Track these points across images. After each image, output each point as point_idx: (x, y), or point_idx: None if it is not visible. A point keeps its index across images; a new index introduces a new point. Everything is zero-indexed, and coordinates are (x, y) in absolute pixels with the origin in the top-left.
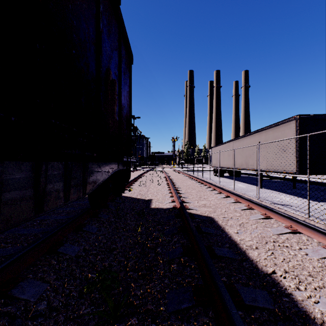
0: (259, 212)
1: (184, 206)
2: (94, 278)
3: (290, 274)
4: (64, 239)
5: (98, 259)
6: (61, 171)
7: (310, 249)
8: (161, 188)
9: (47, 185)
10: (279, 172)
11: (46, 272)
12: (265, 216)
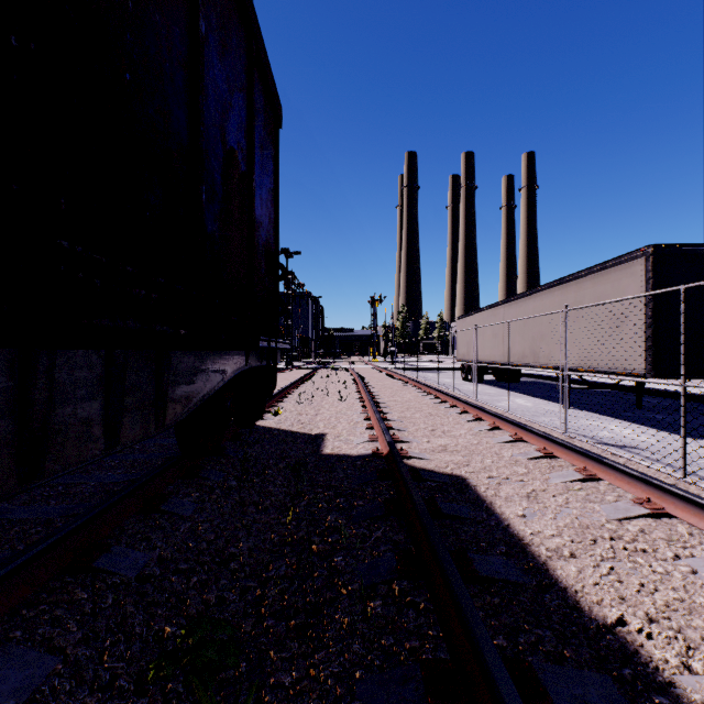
0: (569, 465)
1: (399, 450)
2: (178, 637)
3: (662, 627)
4: (115, 534)
5: (191, 584)
6: (96, 372)
7: (702, 558)
8: (346, 409)
9: (54, 407)
10: (609, 372)
11: (58, 624)
12: (584, 475)
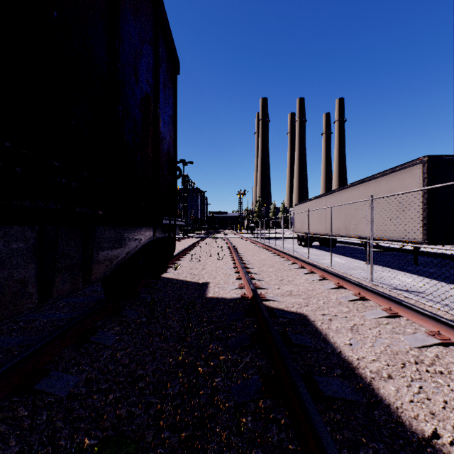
0: (377, 305)
1: (259, 294)
2: (94, 449)
3: None
4: (55, 360)
5: (108, 401)
6: (31, 243)
7: None
8: (222, 265)
9: None
10: (397, 241)
11: (0, 440)
12: (389, 313)
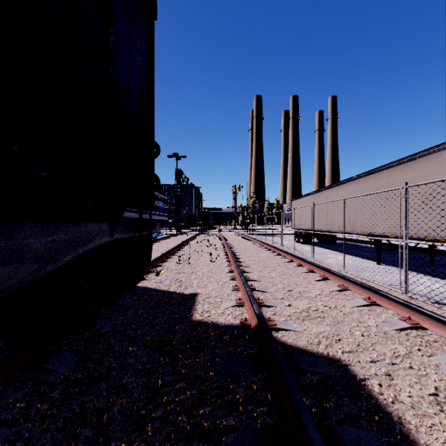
0: (444, 340)
1: (266, 320)
2: None
3: None
4: None
5: None
6: None
7: None
8: (215, 268)
9: None
10: (417, 239)
11: None
12: None
